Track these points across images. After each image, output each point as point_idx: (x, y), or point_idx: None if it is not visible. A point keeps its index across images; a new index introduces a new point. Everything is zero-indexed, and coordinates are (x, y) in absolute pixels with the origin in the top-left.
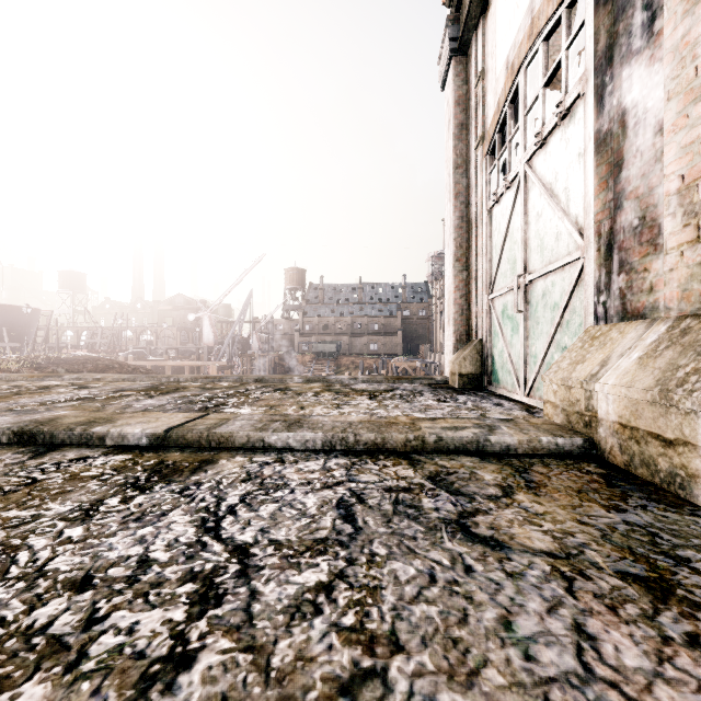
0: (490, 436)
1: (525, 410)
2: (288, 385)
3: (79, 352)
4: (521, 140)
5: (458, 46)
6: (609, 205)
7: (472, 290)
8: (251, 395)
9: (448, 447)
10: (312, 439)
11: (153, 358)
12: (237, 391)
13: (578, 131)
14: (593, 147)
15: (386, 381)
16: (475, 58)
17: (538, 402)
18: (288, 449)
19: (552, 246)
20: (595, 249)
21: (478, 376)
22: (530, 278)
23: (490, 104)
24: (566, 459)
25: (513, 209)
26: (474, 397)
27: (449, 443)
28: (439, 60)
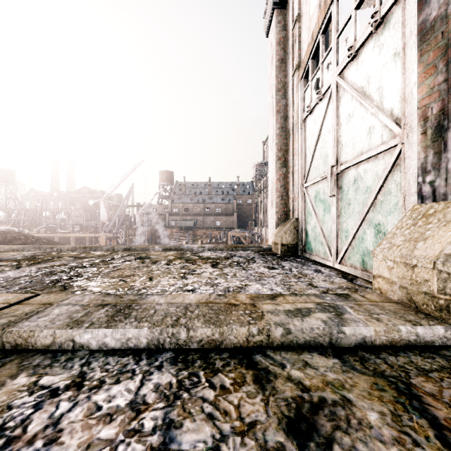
0: (343, 326)
1: (342, 276)
2: (149, 253)
3: (3, 226)
4: (334, 58)
5: (279, 0)
6: (439, 87)
7: (290, 181)
8: (111, 265)
9: (297, 341)
10: (135, 337)
11: (60, 231)
12: (102, 260)
13: (394, 34)
14: (415, 39)
15: (226, 249)
16: (292, 8)
17: (350, 269)
18: (103, 351)
19: (364, 139)
20: (419, 132)
21: (295, 245)
22: (342, 168)
23: (304, 40)
24: (436, 356)
25: (325, 116)
26: (295, 263)
27: (298, 336)
28: (265, 15)
